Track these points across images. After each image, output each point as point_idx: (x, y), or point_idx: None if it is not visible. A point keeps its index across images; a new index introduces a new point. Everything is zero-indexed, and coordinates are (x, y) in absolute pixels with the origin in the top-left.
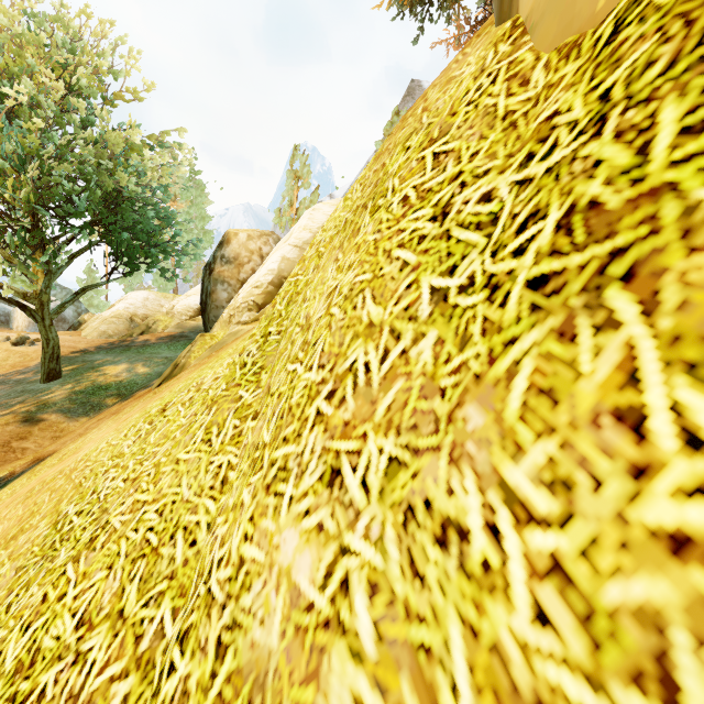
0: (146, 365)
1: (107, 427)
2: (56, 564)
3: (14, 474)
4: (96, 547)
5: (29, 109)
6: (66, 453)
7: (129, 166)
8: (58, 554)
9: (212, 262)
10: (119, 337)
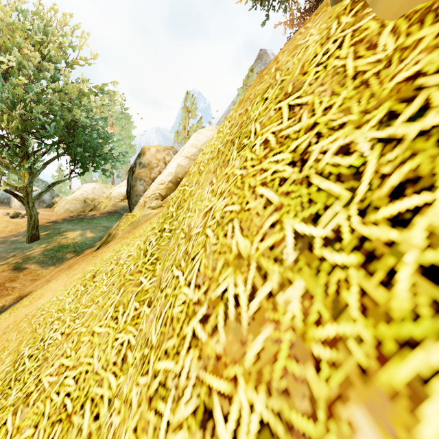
0: (93, 232)
1: (61, 279)
2: (8, 403)
3: (4, 307)
4: (29, 403)
5: (18, 70)
6: (35, 297)
7: (81, 106)
8: (11, 393)
9: (134, 166)
10: (77, 212)
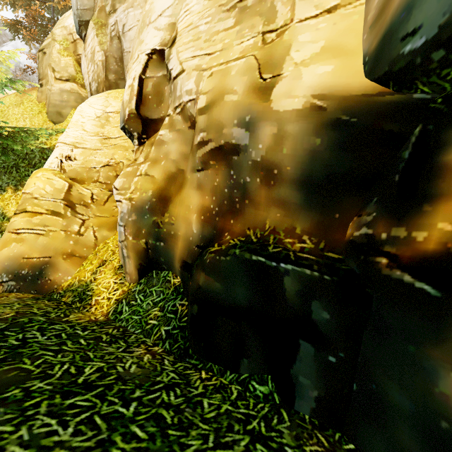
0: None
1: None
2: None
3: None
4: None
5: None
6: None
7: None
8: None
9: None
10: None
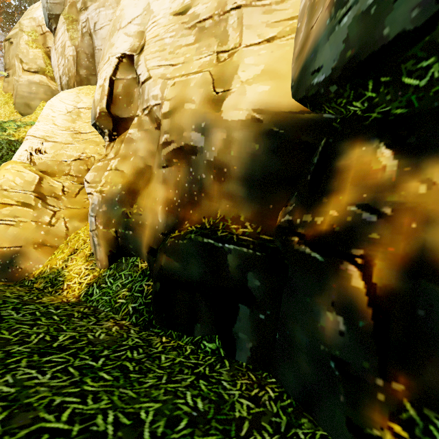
0: None
1: None
2: None
3: None
4: None
5: None
6: None
7: None
8: None
9: None
10: None
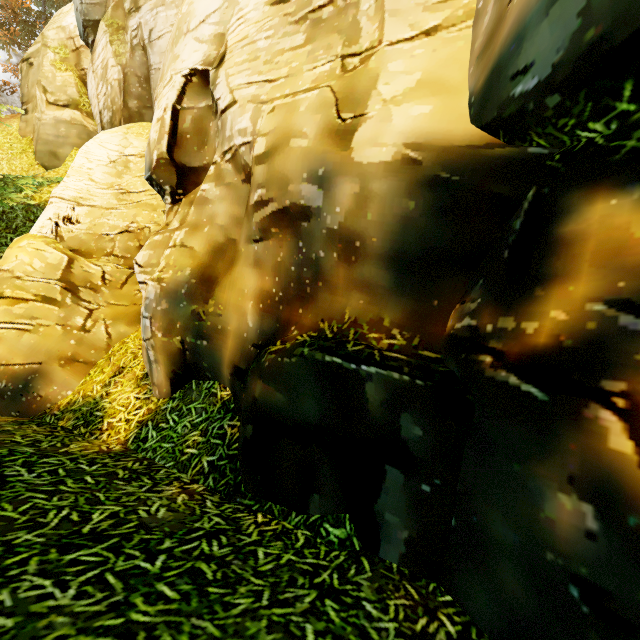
0: None
1: None
2: None
3: None
4: None
5: None
6: None
7: None
8: None
9: None
10: None
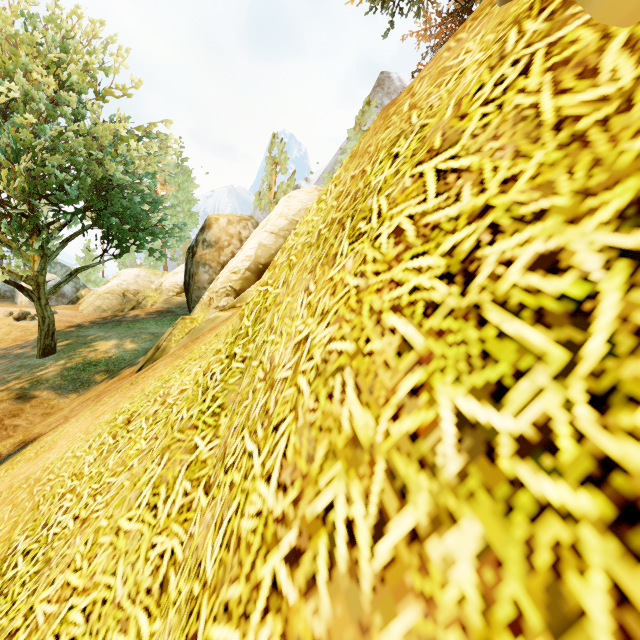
0: (134, 341)
1: (83, 419)
2: None
3: (1, 457)
4: None
5: (23, 104)
6: (43, 446)
7: (118, 156)
8: None
9: (195, 245)
10: (112, 311)
